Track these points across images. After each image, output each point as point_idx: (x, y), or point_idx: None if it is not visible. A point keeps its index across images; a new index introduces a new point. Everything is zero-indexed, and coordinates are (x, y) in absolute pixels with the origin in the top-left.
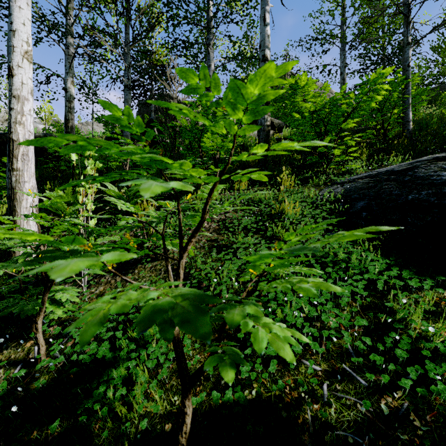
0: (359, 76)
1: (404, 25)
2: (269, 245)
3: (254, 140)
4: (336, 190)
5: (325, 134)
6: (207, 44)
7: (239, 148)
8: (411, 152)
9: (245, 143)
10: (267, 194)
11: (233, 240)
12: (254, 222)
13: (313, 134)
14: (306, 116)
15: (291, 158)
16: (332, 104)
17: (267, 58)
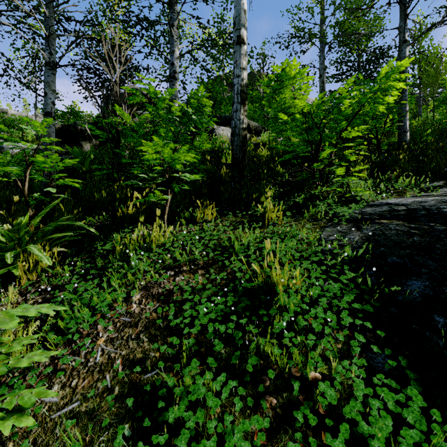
0: (336, 81)
1: (400, 19)
2: (252, 420)
3: (226, 146)
4: (352, 237)
5: (320, 144)
6: (170, 25)
7: (208, 154)
8: (429, 173)
9: (216, 150)
10: (245, 232)
11: (171, 385)
12: (221, 304)
13: (302, 143)
14: (298, 118)
15: (273, 171)
16: (330, 105)
17: (243, 40)
